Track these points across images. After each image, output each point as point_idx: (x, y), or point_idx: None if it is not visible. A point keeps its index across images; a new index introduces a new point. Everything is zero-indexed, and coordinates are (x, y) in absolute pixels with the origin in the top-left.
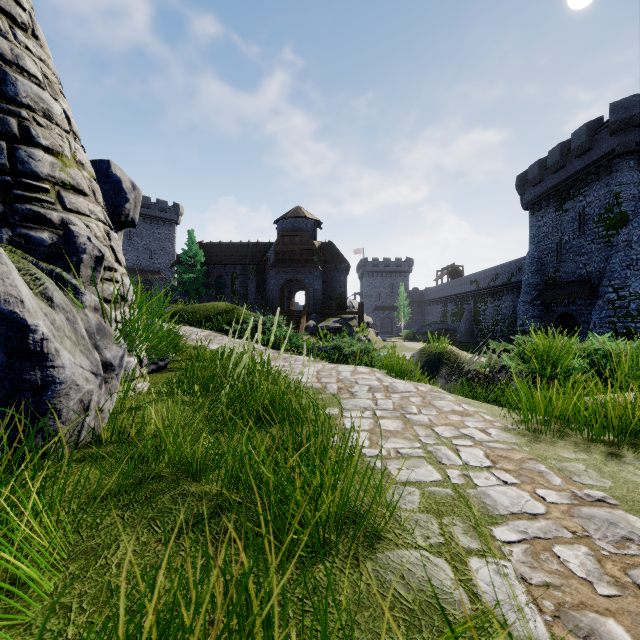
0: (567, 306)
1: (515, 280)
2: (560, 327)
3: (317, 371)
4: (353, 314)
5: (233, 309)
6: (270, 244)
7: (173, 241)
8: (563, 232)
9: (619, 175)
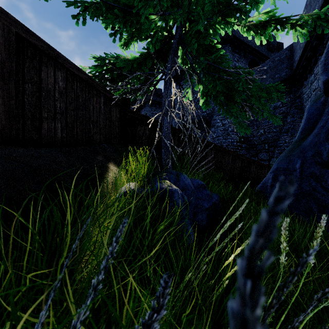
0: None
1: None
2: None
3: None
4: None
5: None
6: None
7: None
8: None
9: (146, 108)
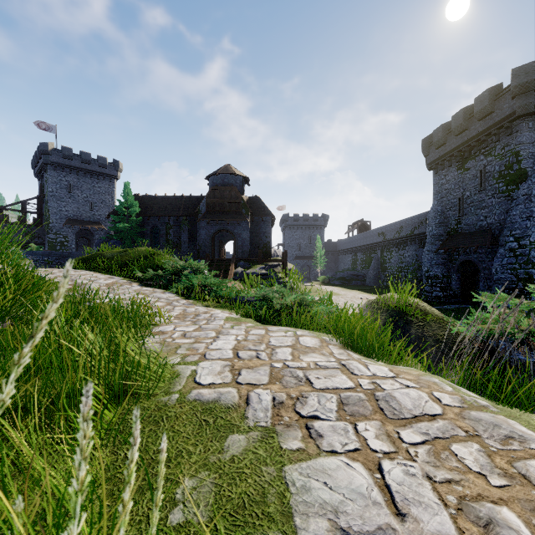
0: (468, 254)
1: (418, 232)
2: (461, 273)
3: (235, 348)
4: (278, 262)
5: (154, 254)
6: (202, 198)
7: (113, 195)
8: (465, 188)
9: (519, 135)
